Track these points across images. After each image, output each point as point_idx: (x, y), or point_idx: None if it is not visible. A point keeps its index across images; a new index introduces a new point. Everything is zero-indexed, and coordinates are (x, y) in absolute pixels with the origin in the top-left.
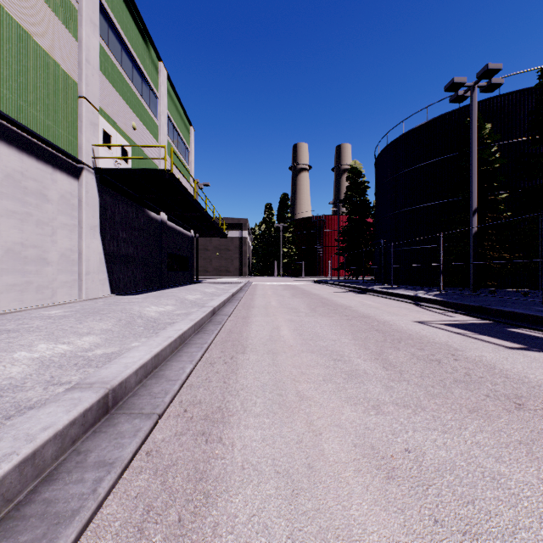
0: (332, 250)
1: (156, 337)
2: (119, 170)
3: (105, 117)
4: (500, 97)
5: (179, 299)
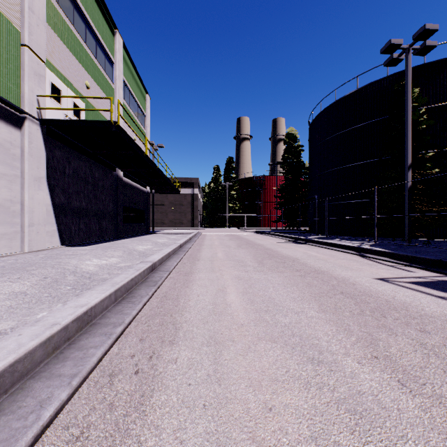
0: (270, 205)
1: (32, 325)
2: (65, 121)
3: (54, 71)
4: (425, 65)
5: (127, 250)
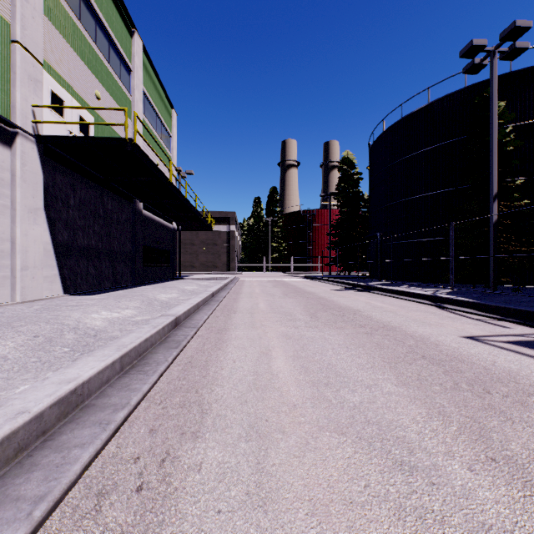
0: (322, 245)
1: None
2: (67, 138)
3: (55, 76)
4: (511, 74)
5: (146, 300)
